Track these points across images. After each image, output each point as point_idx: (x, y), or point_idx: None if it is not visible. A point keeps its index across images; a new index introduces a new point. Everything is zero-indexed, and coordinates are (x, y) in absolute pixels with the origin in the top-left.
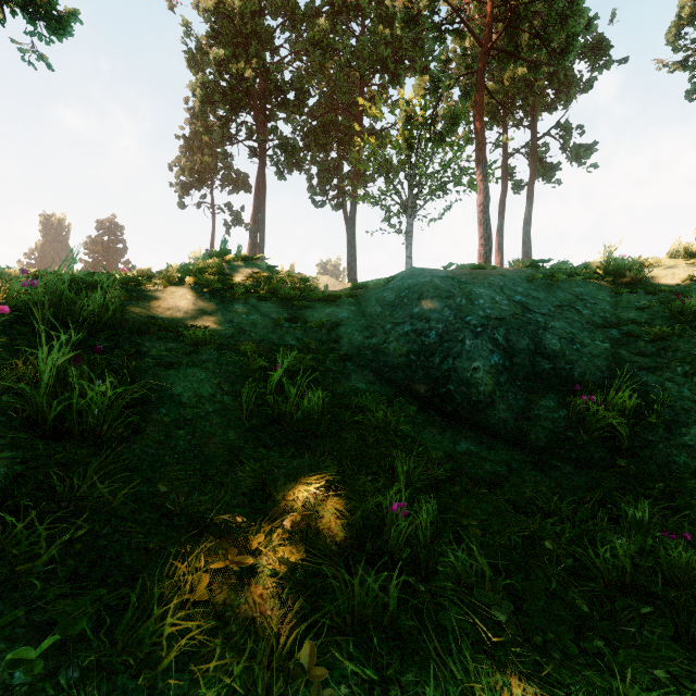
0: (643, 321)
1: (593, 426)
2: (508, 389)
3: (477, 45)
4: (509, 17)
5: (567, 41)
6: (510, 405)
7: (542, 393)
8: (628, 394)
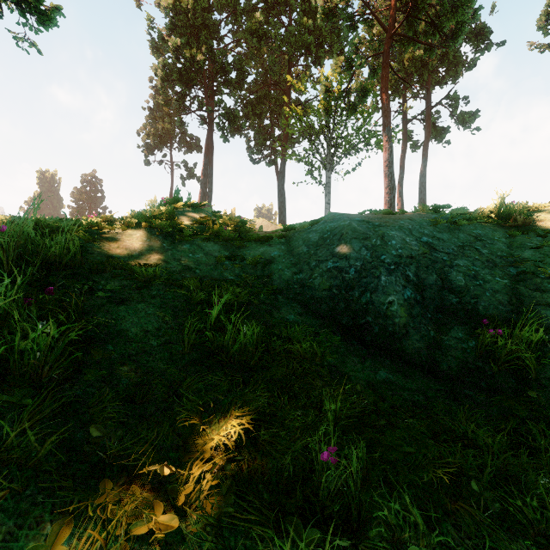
0: (537, 259)
1: (502, 359)
2: (420, 321)
3: (383, 32)
4: (409, 8)
5: (456, 28)
6: (423, 335)
7: (450, 324)
8: (534, 329)
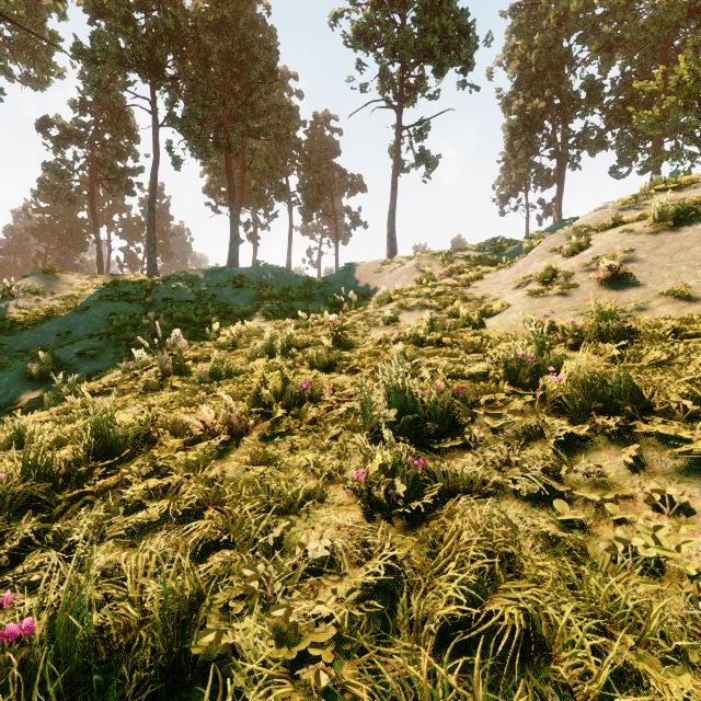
0: None
1: None
2: None
3: None
4: None
5: None
6: None
7: None
8: None
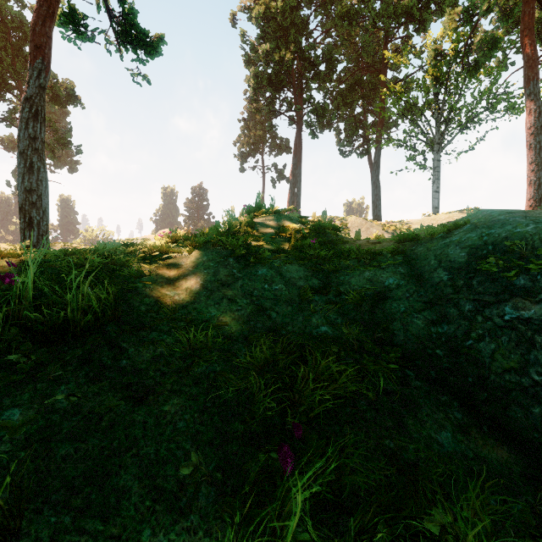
0: None
1: None
2: None
3: None
4: None
5: None
6: None
7: None
8: None
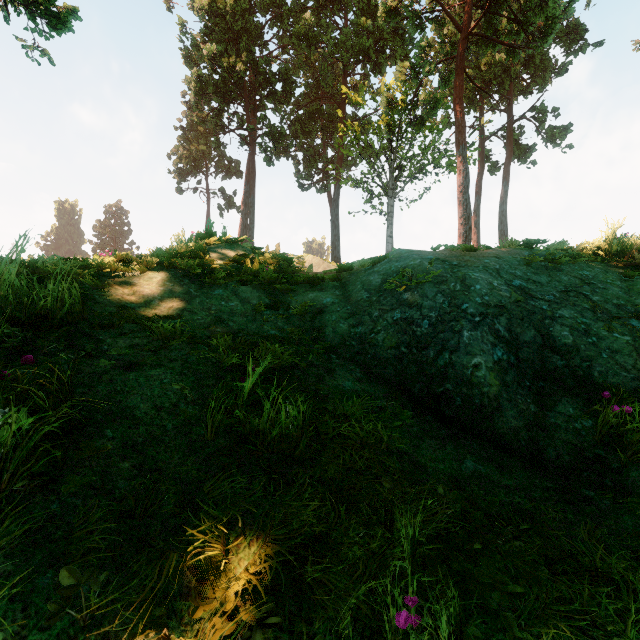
0: None
1: (633, 447)
2: (516, 391)
3: (455, 33)
4: (489, 2)
5: (545, 24)
6: (520, 410)
7: (556, 396)
8: None
